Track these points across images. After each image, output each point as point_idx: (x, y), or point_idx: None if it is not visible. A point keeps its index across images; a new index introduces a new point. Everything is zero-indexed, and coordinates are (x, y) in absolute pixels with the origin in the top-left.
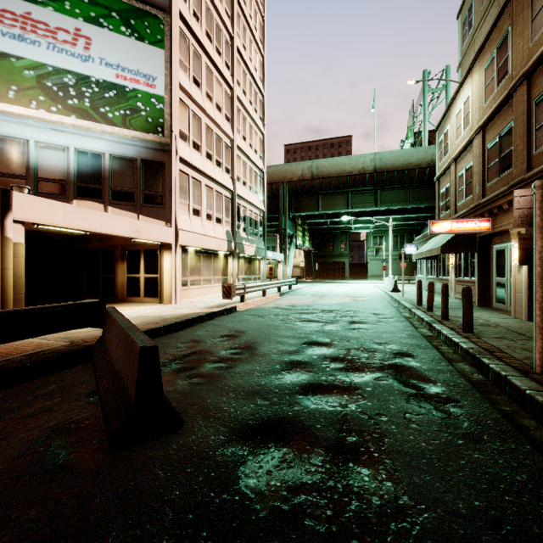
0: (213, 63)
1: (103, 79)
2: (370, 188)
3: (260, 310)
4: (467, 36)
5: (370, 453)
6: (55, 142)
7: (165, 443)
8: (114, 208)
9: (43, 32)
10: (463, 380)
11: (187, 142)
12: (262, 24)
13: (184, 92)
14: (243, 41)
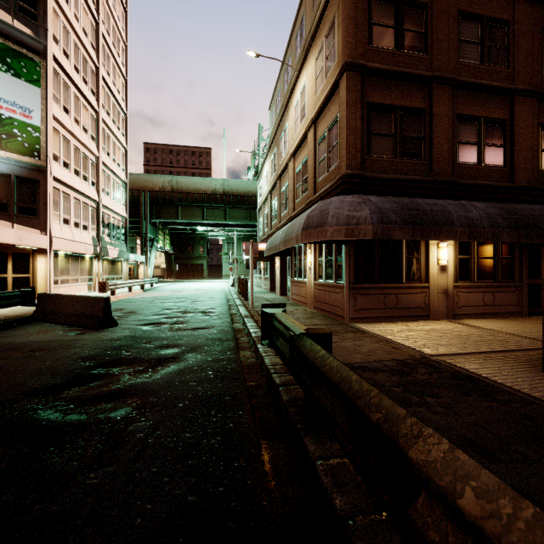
0: (80, 92)
1: None
2: (221, 206)
3: (131, 299)
4: (272, 126)
5: (183, 323)
6: None
7: (114, 328)
8: None
9: None
10: (226, 312)
11: (59, 162)
12: (125, 49)
13: (56, 120)
14: (107, 68)
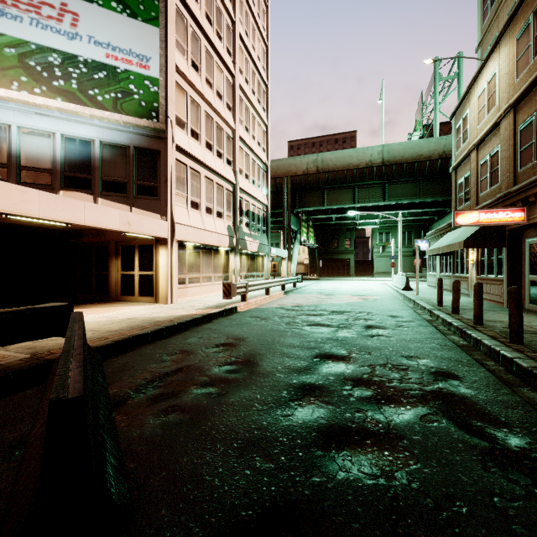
0: (213, 47)
1: (92, 59)
2: (377, 182)
3: (263, 310)
4: (488, 11)
5: None
6: (40, 127)
7: None
8: (104, 199)
9: (26, 7)
10: None
11: (185, 129)
12: (265, 11)
13: (181, 76)
14: (245, 27)
